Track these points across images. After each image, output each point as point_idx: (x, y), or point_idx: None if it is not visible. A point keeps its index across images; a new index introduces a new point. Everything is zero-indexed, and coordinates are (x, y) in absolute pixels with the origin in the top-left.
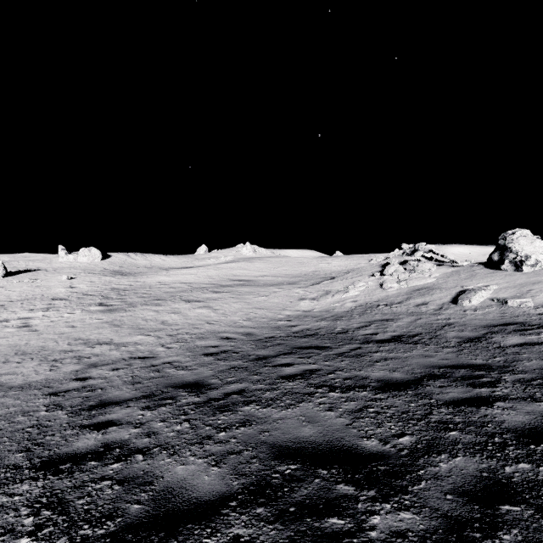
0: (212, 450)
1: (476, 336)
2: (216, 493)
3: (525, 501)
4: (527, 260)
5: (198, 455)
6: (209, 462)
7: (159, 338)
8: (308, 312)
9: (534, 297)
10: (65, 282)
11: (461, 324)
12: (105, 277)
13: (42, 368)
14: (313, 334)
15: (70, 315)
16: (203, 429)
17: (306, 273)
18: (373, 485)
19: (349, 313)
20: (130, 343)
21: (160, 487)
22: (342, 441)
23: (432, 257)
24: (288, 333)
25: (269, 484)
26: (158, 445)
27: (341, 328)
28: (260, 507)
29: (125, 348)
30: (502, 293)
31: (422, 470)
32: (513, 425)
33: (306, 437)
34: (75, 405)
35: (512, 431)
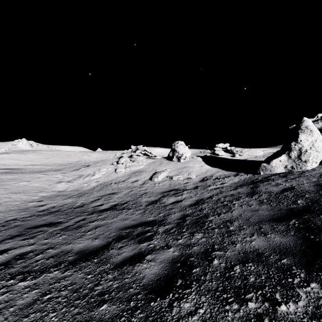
0: None
1: (156, 200)
2: None
3: None
4: (182, 156)
5: None
6: None
7: None
8: (61, 192)
9: (183, 174)
10: None
11: (151, 192)
12: None
13: None
14: (56, 211)
15: None
16: None
17: (71, 162)
18: None
19: (91, 190)
20: None
21: None
22: None
23: (146, 153)
24: (33, 212)
25: None
26: None
27: (80, 203)
28: None
29: None
30: (172, 173)
31: None
32: (149, 279)
33: None
34: None
35: (145, 287)
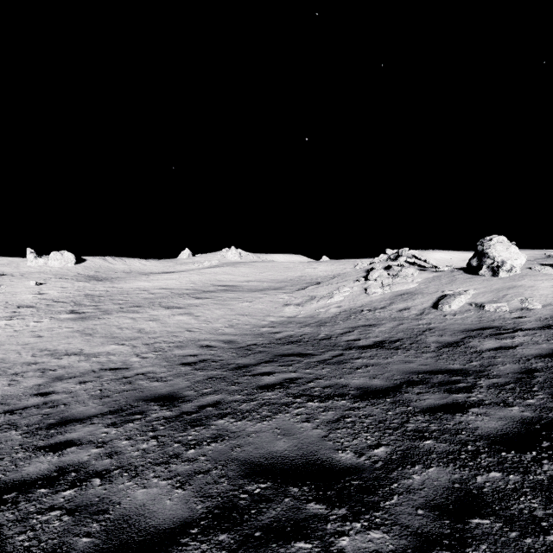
0: (178, 470)
1: (455, 341)
2: (177, 519)
3: (495, 513)
4: (503, 266)
5: (162, 476)
6: (174, 484)
7: (134, 348)
8: (292, 318)
9: (509, 301)
10: (33, 288)
11: (441, 329)
12: (79, 282)
13: (0, 383)
14: (296, 341)
15: (37, 323)
16: (171, 447)
17: (292, 278)
18: (345, 502)
19: (333, 319)
20: (102, 353)
21: (116, 515)
22: (316, 455)
23: (415, 262)
24: (270, 339)
25: (235, 507)
26: (119, 466)
27: (325, 334)
28: (224, 534)
29: (96, 359)
30: (480, 297)
31: (395, 483)
32: (486, 432)
33: (280, 451)
34: (32, 424)
35: (484, 438)
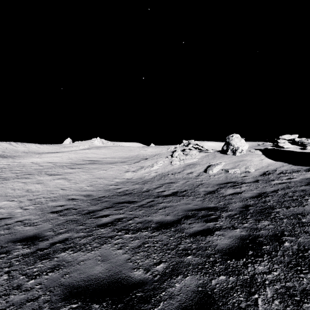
0: (14, 300)
1: (213, 190)
2: None
3: (218, 309)
4: (238, 150)
5: None
6: None
7: (20, 203)
8: (129, 179)
9: (240, 168)
10: None
11: (207, 183)
12: None
13: None
14: (129, 193)
15: None
16: (17, 279)
17: (132, 156)
18: None
19: (152, 179)
20: None
21: None
22: (119, 274)
23: (197, 147)
24: (114, 193)
25: None
26: None
27: (146, 189)
28: None
29: None
30: (227, 166)
31: (164, 292)
32: (221, 247)
33: (96, 274)
34: None
35: (220, 251)
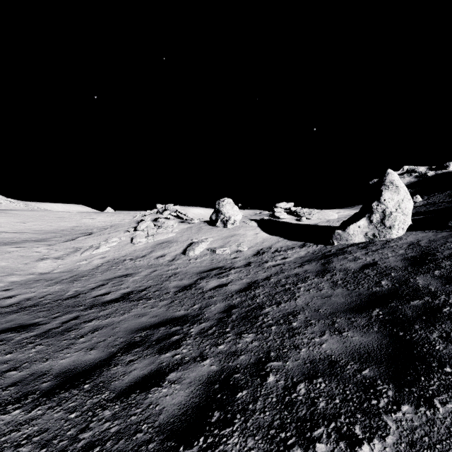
0: None
1: (190, 283)
2: None
3: None
4: (229, 220)
5: None
6: None
7: None
8: (45, 275)
9: (231, 246)
10: None
11: (183, 273)
12: None
13: None
14: (32, 305)
15: None
16: None
17: (64, 229)
18: None
19: (92, 271)
20: None
21: None
22: None
23: (179, 216)
24: None
25: None
26: None
27: (74, 291)
28: None
29: None
30: (215, 244)
31: None
32: (169, 414)
33: None
34: None
35: (162, 429)
